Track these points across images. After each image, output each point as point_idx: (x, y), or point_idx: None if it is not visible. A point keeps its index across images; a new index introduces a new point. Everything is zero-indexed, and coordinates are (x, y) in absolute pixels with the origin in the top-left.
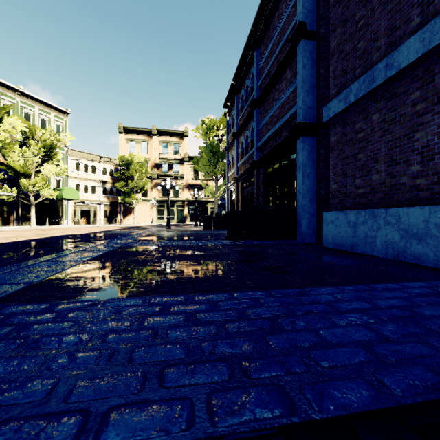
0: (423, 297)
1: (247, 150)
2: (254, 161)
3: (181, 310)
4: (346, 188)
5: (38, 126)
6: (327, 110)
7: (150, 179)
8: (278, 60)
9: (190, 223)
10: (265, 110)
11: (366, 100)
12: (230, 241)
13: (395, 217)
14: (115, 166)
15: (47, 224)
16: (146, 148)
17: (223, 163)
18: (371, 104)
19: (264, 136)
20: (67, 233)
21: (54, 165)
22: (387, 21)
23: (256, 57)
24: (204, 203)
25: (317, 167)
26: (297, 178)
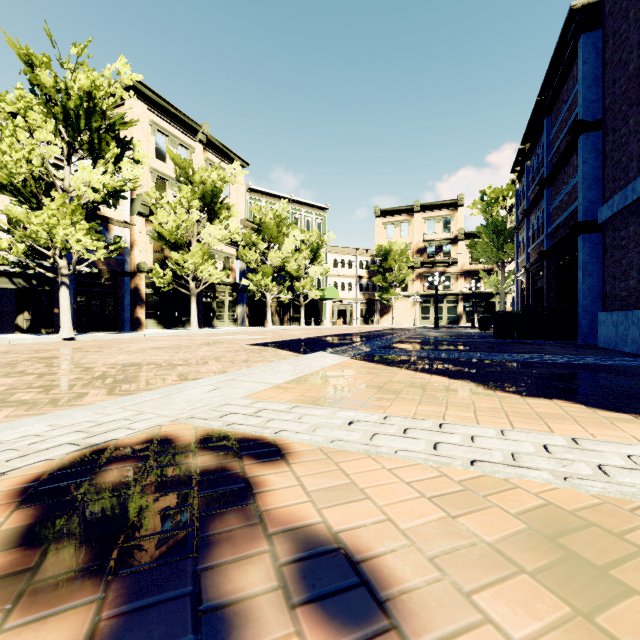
0: (568, 357)
1: (538, 233)
2: (542, 252)
3: (446, 352)
4: (614, 290)
5: (303, 228)
6: (600, 213)
7: (412, 269)
8: (566, 140)
9: (467, 325)
10: (555, 191)
11: (626, 212)
12: (498, 340)
13: (636, 318)
14: (371, 258)
15: (313, 324)
16: (407, 231)
17: (513, 243)
18: (629, 216)
19: (554, 222)
20: (341, 332)
21: (319, 266)
22: (637, 148)
23: (545, 127)
24: (488, 296)
25: (602, 264)
26: (578, 276)
